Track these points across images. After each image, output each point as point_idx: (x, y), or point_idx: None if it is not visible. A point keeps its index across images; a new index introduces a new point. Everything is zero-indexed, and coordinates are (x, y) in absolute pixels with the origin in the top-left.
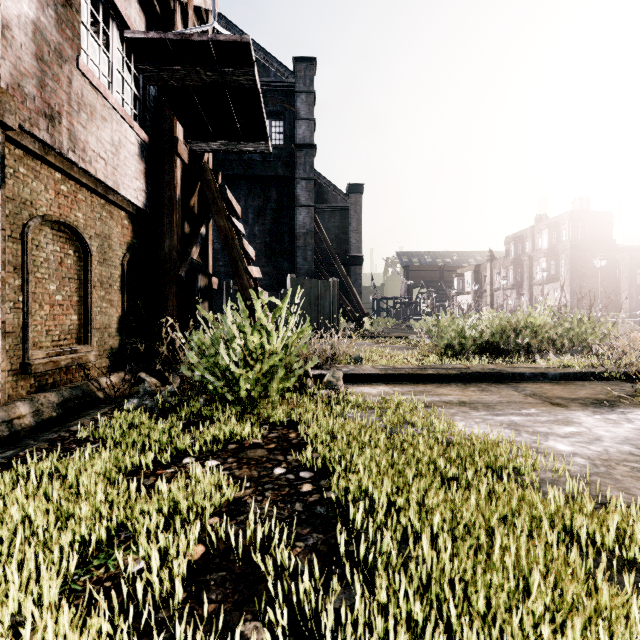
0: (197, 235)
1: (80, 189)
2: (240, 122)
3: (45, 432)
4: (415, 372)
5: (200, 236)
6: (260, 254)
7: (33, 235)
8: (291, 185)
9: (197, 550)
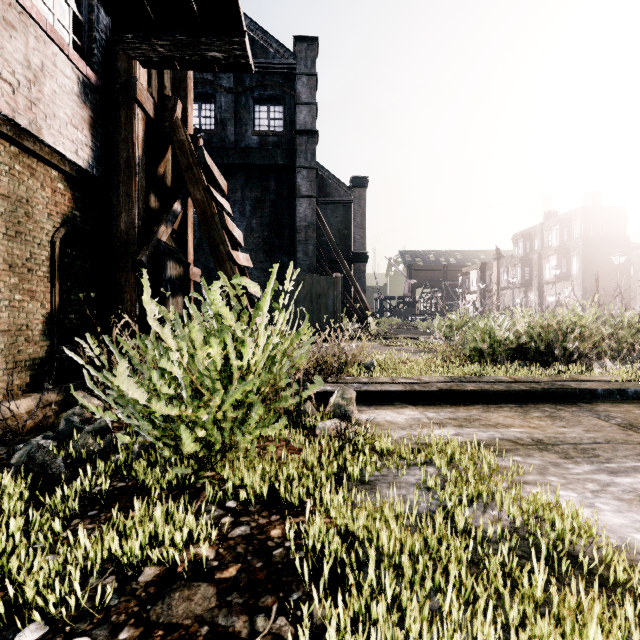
0: (168, 211)
1: None
2: None
3: None
4: (450, 388)
5: (172, 213)
6: (258, 249)
7: None
8: (291, 175)
9: None
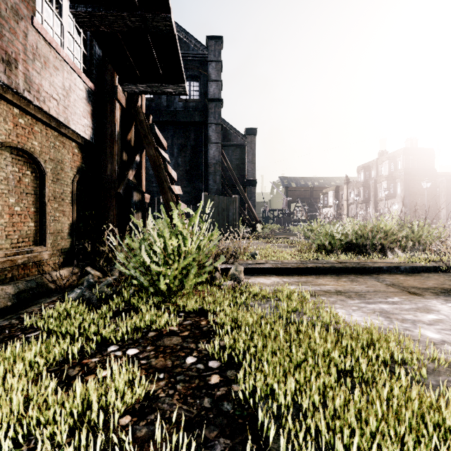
0: (133, 162)
1: (36, 123)
2: (161, 67)
3: None
4: (299, 266)
5: (135, 162)
6: (182, 178)
7: None
8: (205, 128)
9: None
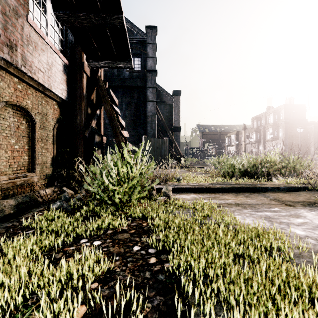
0: (95, 114)
1: (29, 88)
2: (116, 50)
3: (5, 222)
4: (210, 187)
5: (96, 115)
6: (129, 125)
7: (1, 112)
8: (144, 90)
9: (81, 310)
